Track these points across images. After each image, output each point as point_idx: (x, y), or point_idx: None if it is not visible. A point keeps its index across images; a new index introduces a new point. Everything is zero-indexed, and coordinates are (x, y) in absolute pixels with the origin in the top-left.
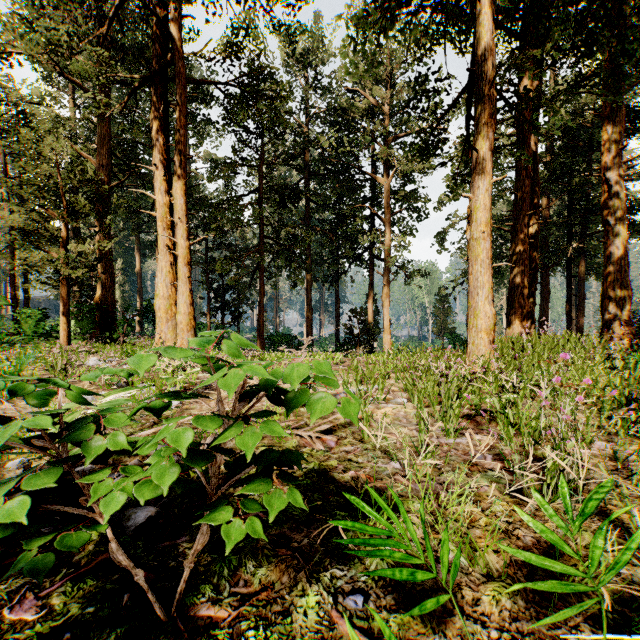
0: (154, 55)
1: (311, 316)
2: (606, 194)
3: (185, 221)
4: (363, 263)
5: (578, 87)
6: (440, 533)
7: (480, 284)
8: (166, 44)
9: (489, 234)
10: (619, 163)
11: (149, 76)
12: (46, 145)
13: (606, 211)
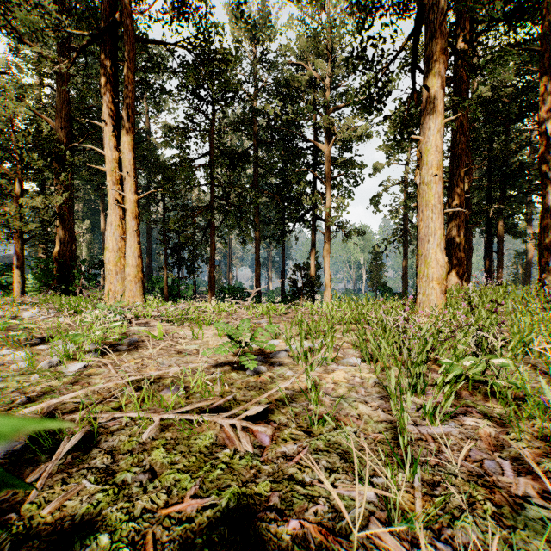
0: (103, 13)
1: (259, 271)
2: (544, 148)
3: (133, 175)
4: (306, 223)
5: None
6: None
7: (431, 231)
8: (115, 4)
9: (441, 177)
10: None
11: (98, 34)
12: None
13: (544, 165)
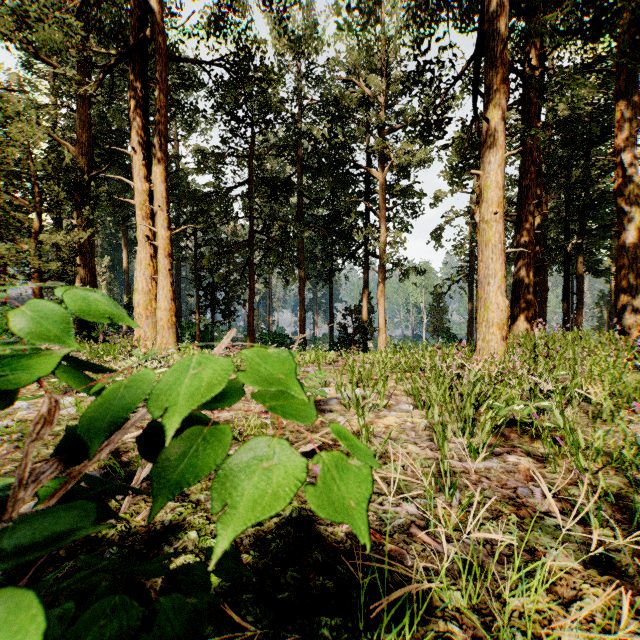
0: (132, 29)
1: (304, 314)
2: (620, 179)
3: (165, 209)
4: (357, 260)
5: (586, 69)
6: None
7: (491, 272)
8: (146, 18)
9: (502, 215)
10: (634, 146)
11: (127, 52)
12: (16, 128)
13: (620, 198)
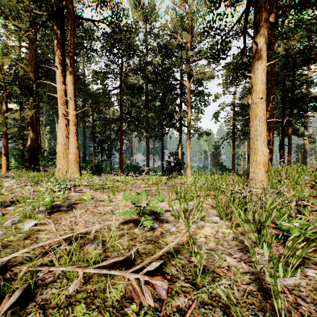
0: (55, 2)
1: (148, 156)
2: None
3: (73, 99)
4: (176, 128)
5: (300, 25)
6: None
7: (259, 133)
8: None
9: (265, 100)
10: None
11: (52, 14)
12: None
13: None
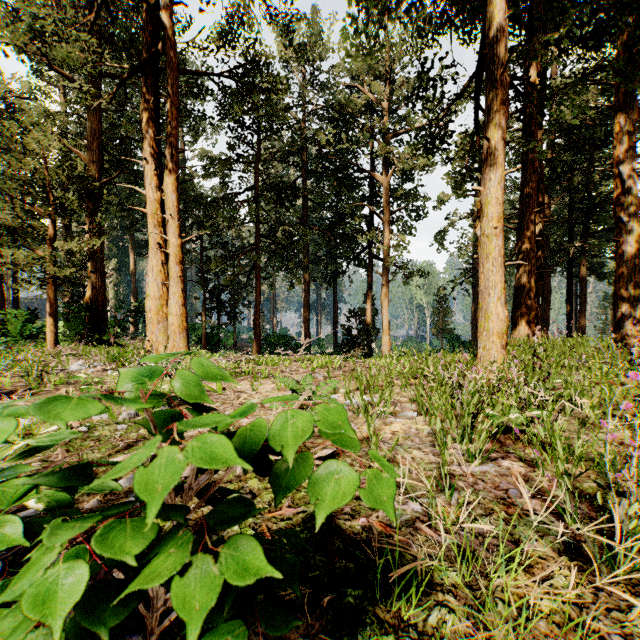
0: (144, 44)
1: (308, 317)
2: (619, 190)
3: (177, 218)
4: (361, 263)
5: (586, 79)
6: (496, 636)
7: (492, 284)
8: (157, 33)
9: (501, 230)
10: (632, 157)
11: (139, 66)
12: (32, 138)
13: (619, 208)
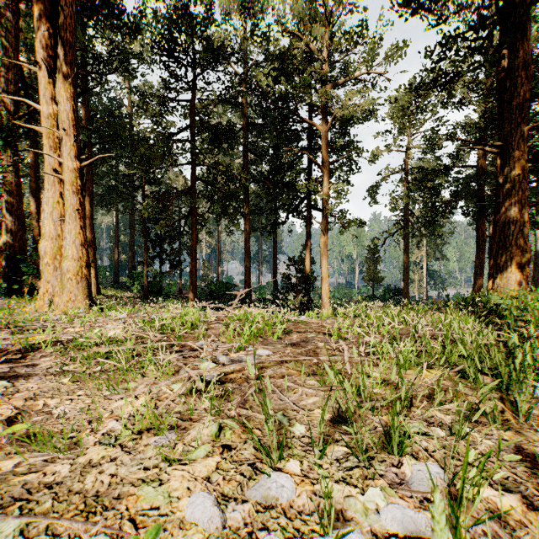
0: None
1: (249, 265)
2: None
3: (73, 134)
4: (300, 213)
5: None
6: None
7: None
8: None
9: None
10: None
11: None
12: None
13: None
